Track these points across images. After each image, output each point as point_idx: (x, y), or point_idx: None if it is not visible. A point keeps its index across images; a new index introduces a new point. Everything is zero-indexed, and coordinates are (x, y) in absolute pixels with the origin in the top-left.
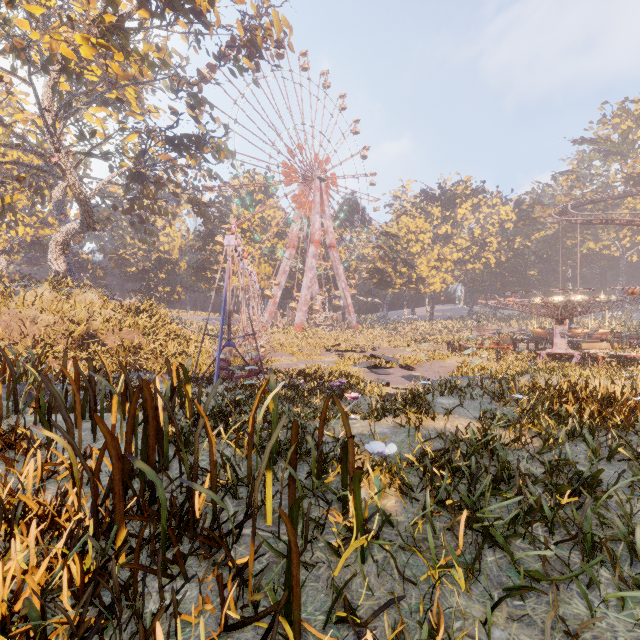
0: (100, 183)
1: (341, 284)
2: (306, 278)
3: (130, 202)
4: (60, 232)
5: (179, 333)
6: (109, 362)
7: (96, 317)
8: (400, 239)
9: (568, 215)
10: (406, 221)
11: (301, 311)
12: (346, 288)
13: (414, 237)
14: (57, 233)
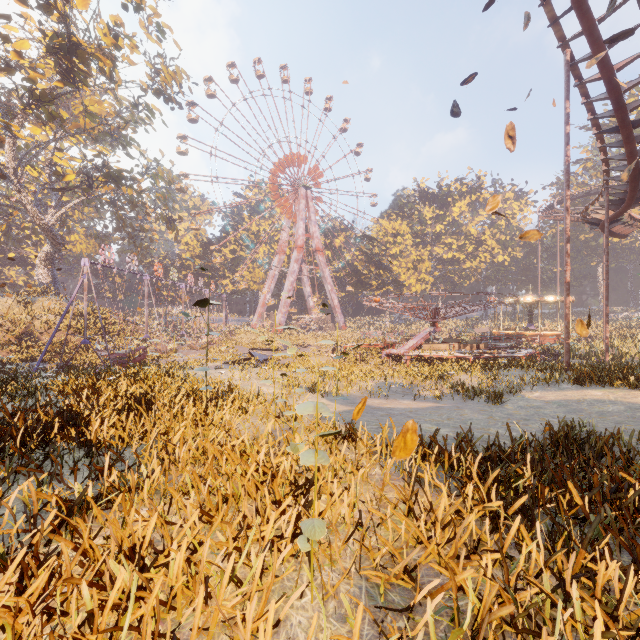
0: (58, 213)
1: (327, 286)
2: (287, 282)
3: (116, 222)
4: (42, 252)
5: (121, 333)
6: (37, 355)
7: (38, 320)
8: (376, 242)
9: (552, 210)
10: (385, 224)
11: (280, 313)
12: (332, 290)
13: (392, 239)
14: (40, 253)
